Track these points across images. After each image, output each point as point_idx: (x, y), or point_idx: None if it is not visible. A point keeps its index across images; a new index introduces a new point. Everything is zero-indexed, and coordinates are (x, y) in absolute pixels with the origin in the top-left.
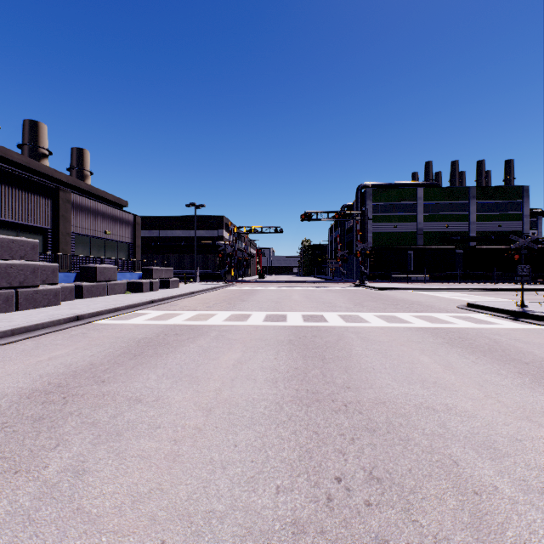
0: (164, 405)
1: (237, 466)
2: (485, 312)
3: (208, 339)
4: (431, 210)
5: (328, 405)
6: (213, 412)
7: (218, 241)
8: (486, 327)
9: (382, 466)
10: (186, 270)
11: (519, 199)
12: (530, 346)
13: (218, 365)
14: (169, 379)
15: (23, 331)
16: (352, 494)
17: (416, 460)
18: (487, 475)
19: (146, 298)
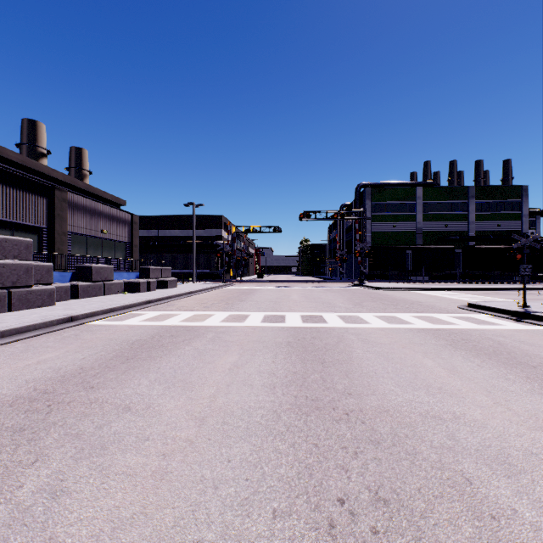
0: (154, 414)
1: (230, 485)
2: (487, 312)
3: (204, 341)
4: (430, 209)
5: (329, 414)
6: (206, 422)
7: (216, 241)
8: (489, 328)
9: (388, 485)
10: (184, 270)
11: (518, 198)
12: (536, 348)
13: (214, 370)
14: (161, 385)
15: (13, 333)
16: (356, 519)
17: (426, 477)
18: (504, 496)
19: (143, 298)
